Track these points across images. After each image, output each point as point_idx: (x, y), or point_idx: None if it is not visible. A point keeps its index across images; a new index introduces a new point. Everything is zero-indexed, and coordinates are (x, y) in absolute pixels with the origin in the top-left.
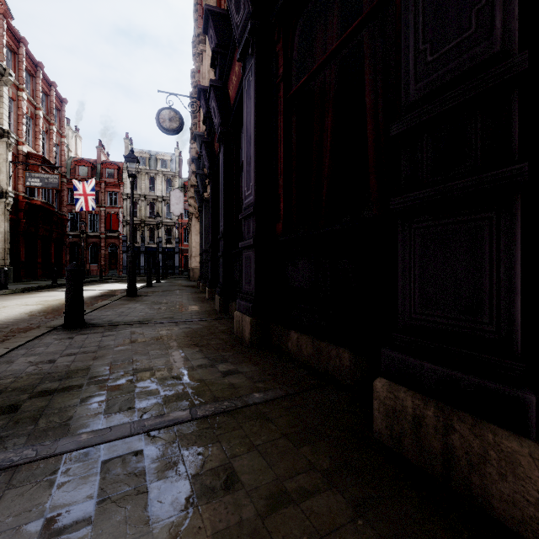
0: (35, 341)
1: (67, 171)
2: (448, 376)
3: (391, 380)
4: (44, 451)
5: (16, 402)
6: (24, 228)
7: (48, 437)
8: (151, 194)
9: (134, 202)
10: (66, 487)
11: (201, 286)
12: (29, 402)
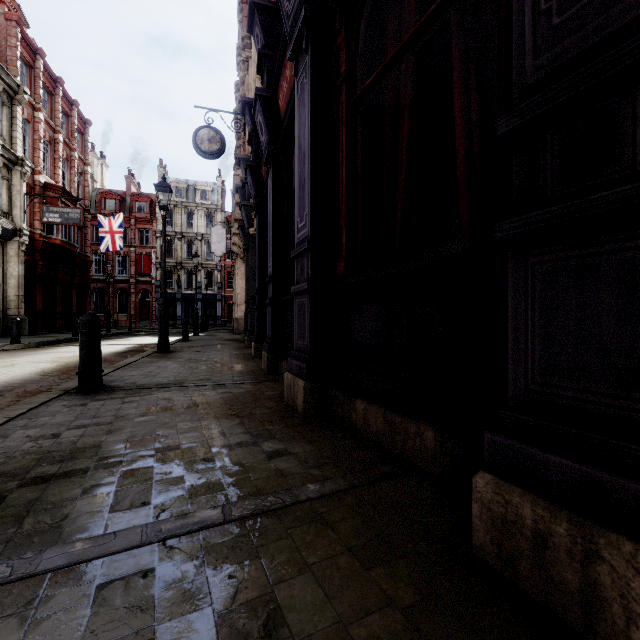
0: (40, 409)
1: (92, 205)
2: (589, 478)
3: (498, 476)
4: (21, 568)
5: (0, 492)
6: (40, 272)
7: (32, 546)
8: (188, 231)
9: (169, 241)
10: (42, 627)
11: (246, 340)
12: (17, 492)
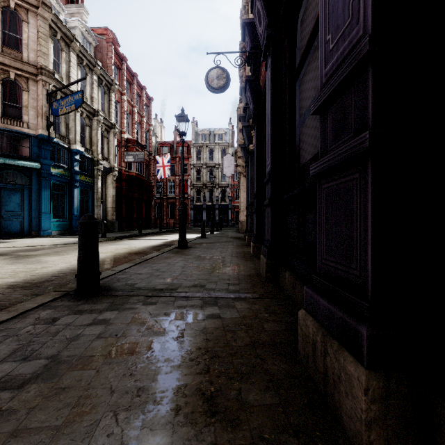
0: (11, 322)
1: (155, 152)
2: None
3: None
4: None
5: None
6: (125, 193)
7: None
8: (210, 162)
9: (198, 170)
10: None
11: (247, 239)
12: None
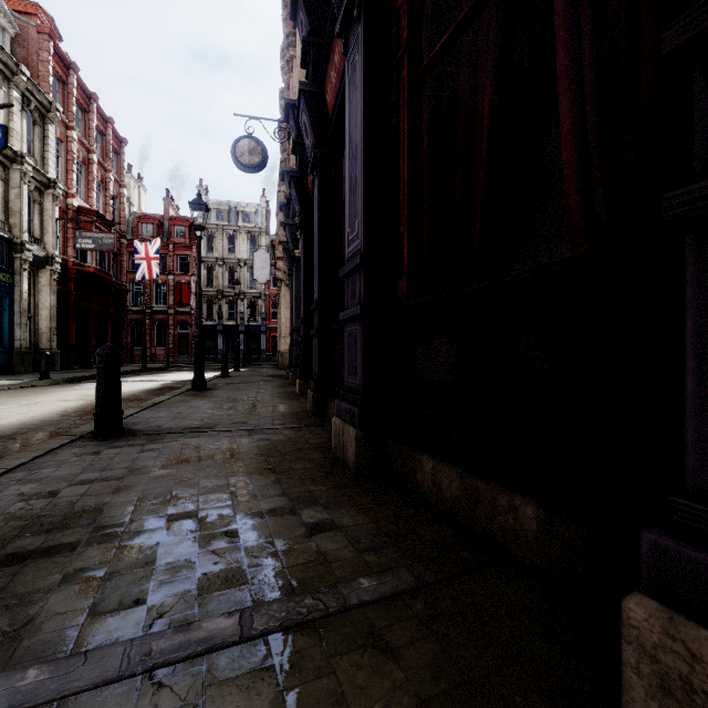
0: (46, 457)
1: (129, 230)
2: None
3: (671, 606)
4: None
5: None
6: (74, 302)
7: None
8: (230, 256)
9: (209, 268)
10: None
11: (291, 377)
12: None
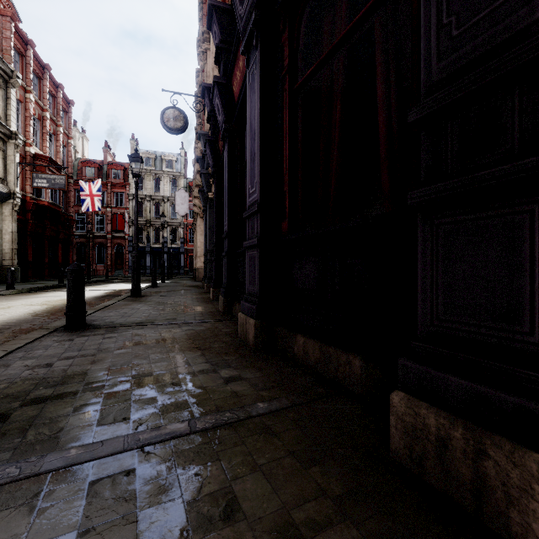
0: (35, 343)
1: (74, 172)
2: (479, 393)
3: (410, 394)
4: (28, 469)
5: (6, 410)
6: (31, 229)
7: (35, 452)
8: (156, 194)
9: (140, 202)
10: (47, 513)
11: (206, 287)
12: (20, 410)
